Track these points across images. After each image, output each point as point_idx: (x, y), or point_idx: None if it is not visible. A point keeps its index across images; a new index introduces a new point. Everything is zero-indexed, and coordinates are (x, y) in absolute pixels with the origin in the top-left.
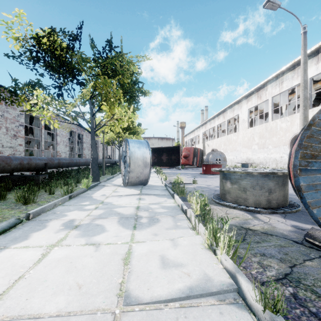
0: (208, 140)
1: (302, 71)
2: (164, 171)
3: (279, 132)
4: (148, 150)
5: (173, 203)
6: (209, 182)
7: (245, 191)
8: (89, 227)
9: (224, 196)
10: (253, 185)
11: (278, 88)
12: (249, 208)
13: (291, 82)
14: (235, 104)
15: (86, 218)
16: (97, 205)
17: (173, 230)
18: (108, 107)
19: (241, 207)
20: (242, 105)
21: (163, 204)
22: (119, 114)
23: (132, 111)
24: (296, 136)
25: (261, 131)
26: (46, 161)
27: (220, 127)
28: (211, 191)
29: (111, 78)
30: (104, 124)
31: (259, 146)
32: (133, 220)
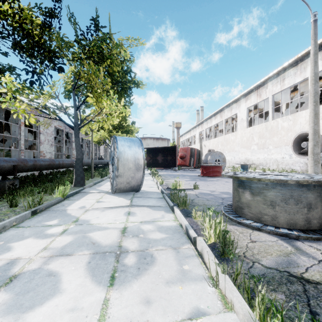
0: (204, 140)
1: (312, 63)
2: (159, 172)
3: (280, 131)
4: (140, 149)
5: (174, 220)
6: (212, 187)
7: (272, 206)
8: (33, 280)
9: (241, 211)
10: (285, 198)
11: (279, 85)
12: (281, 230)
13: (294, 79)
14: (233, 102)
15: (38, 255)
16: (67, 226)
17: (178, 286)
18: (95, 99)
19: (269, 229)
20: (240, 103)
21: (160, 224)
22: (107, 108)
23: (123, 104)
24: (299, 135)
25: (260, 131)
26: (15, 163)
27: (217, 127)
28: (218, 199)
29: (98, 66)
30: (90, 119)
31: (258, 146)
32: (112, 259)
